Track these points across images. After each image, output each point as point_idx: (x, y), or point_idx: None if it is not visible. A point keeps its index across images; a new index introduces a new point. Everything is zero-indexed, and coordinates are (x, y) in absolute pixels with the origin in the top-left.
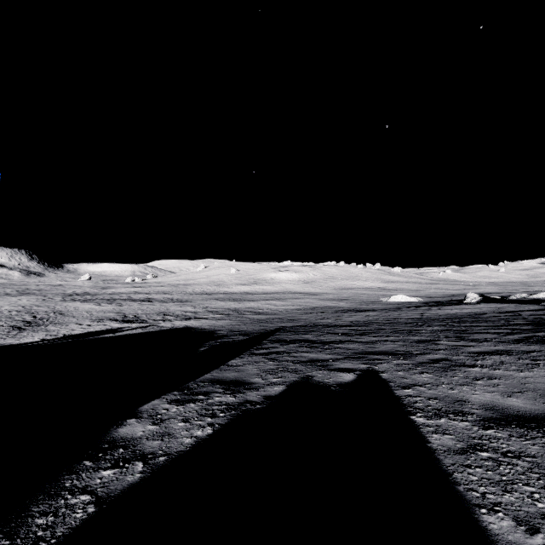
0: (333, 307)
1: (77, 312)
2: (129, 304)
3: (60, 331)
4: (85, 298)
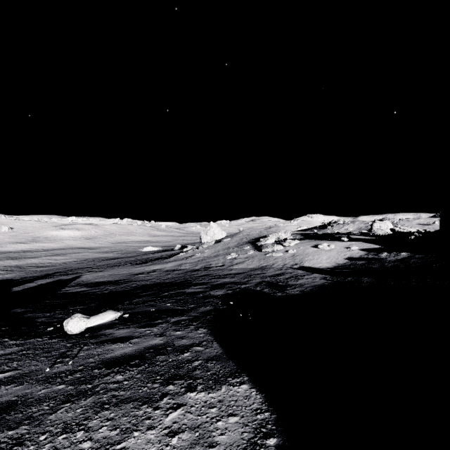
0: (102, 258)
1: None
2: None
3: None
4: None
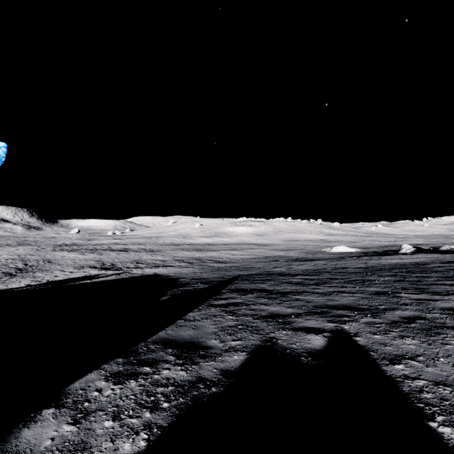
0: (283, 257)
1: (62, 261)
2: (108, 253)
3: (45, 277)
4: (72, 248)
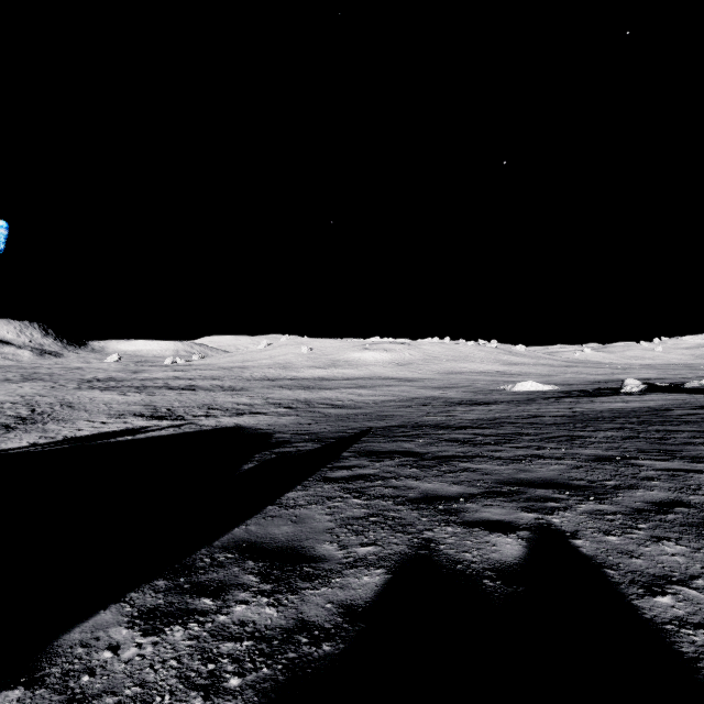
0: (439, 398)
1: (91, 405)
2: (163, 393)
3: (62, 432)
4: (108, 385)
